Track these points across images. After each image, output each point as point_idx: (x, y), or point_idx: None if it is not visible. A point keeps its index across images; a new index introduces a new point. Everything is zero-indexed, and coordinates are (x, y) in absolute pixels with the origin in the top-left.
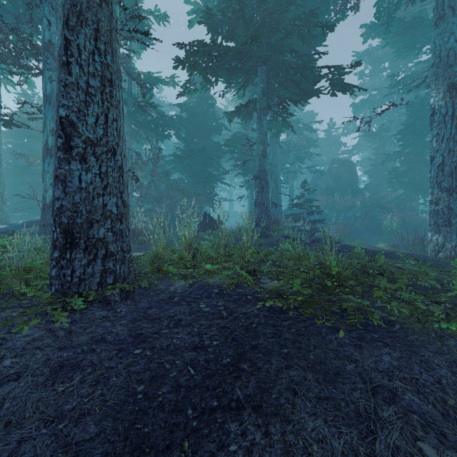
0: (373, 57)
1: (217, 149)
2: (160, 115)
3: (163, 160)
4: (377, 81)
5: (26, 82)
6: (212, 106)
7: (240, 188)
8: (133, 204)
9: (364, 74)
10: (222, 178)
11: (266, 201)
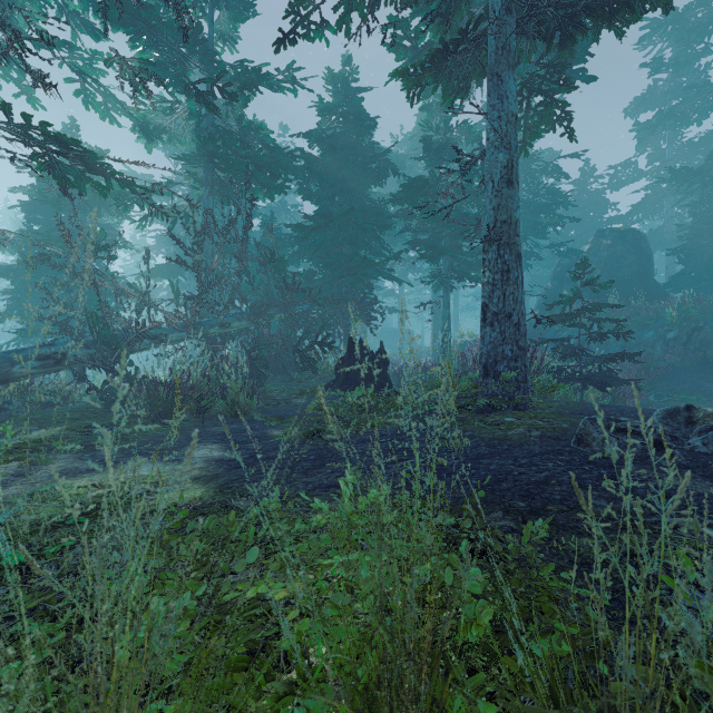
0: (686, 26)
1: (378, 212)
2: (269, 149)
3: (280, 239)
4: (681, 81)
5: (27, 98)
6: (368, 131)
7: (416, 291)
8: (208, 320)
9: (664, 62)
10: (387, 270)
11: (516, 309)
